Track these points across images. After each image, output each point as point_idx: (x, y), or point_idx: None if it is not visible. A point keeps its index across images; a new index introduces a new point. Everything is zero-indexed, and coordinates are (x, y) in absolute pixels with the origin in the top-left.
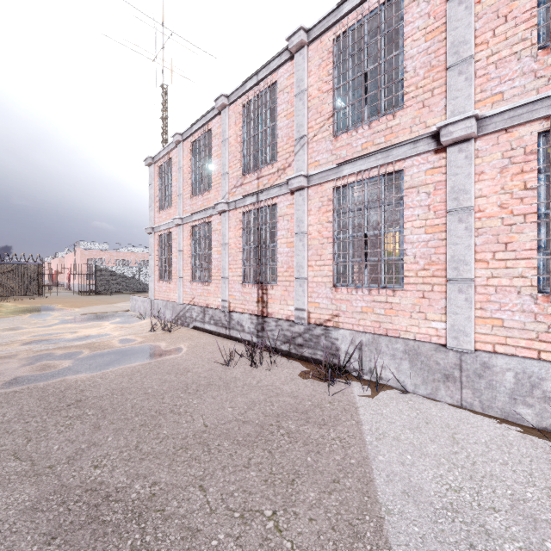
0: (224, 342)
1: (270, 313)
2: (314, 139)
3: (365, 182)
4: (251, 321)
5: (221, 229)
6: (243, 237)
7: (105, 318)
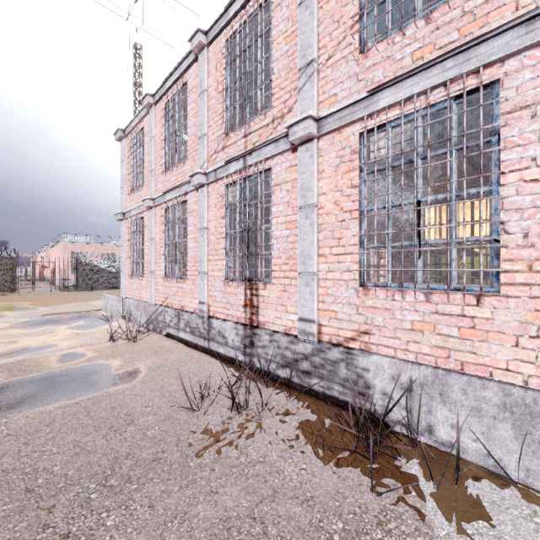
0: (200, 358)
1: (262, 323)
2: (328, 64)
3: (418, 114)
4: (236, 332)
5: (198, 209)
6: (225, 218)
7: (66, 320)
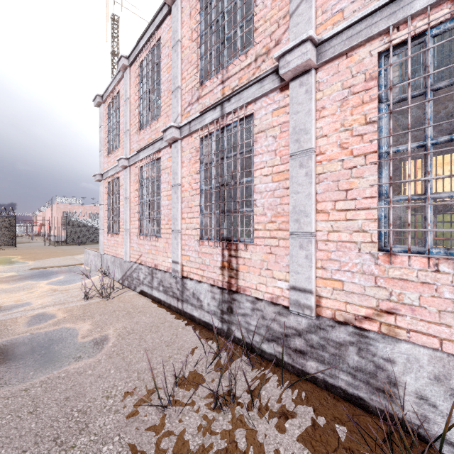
0: (173, 322)
1: (243, 288)
2: None
3: None
4: (212, 295)
5: (171, 165)
6: (200, 173)
7: (49, 274)
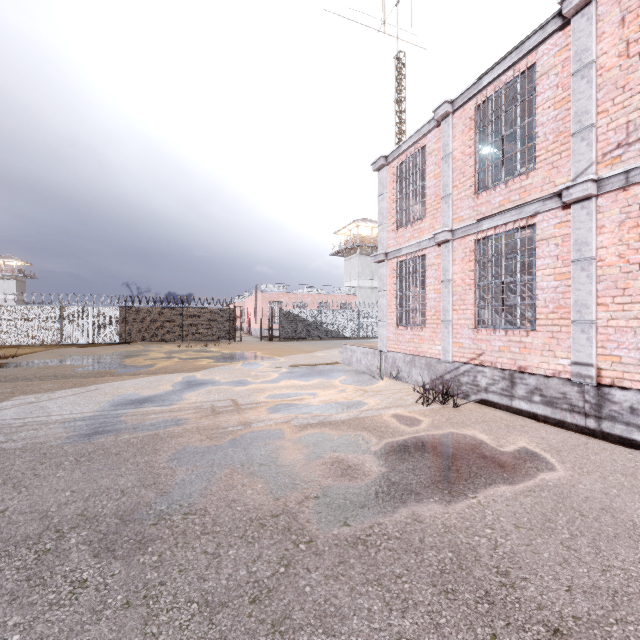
0: (601, 444)
1: None
2: None
3: None
4: None
5: (572, 233)
6: None
7: (325, 373)
